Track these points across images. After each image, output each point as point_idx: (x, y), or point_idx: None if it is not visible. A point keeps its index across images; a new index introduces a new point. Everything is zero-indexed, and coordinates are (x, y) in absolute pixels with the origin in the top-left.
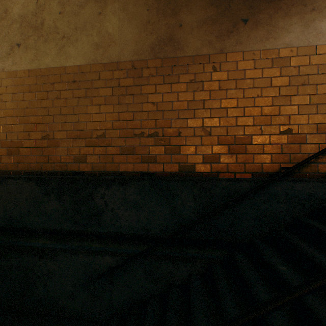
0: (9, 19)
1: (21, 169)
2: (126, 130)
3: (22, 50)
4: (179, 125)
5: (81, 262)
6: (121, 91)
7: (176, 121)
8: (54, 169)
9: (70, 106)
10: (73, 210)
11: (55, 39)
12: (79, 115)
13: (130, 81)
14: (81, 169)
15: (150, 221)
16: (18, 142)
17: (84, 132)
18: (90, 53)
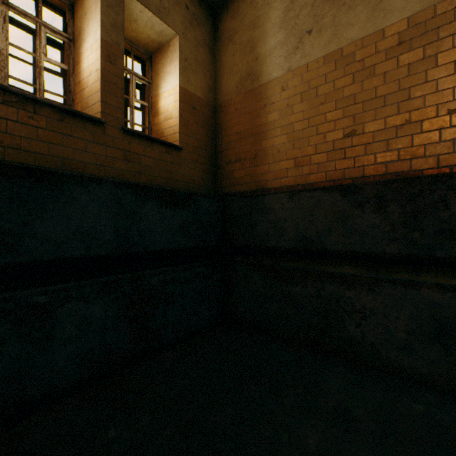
0: (297, 7)
1: (312, 181)
2: None
3: (313, 36)
4: None
5: (425, 300)
6: None
7: None
8: (362, 175)
9: (391, 81)
10: (405, 226)
11: None
12: (410, 89)
13: None
14: (414, 168)
15: None
16: (307, 149)
17: (420, 112)
18: None
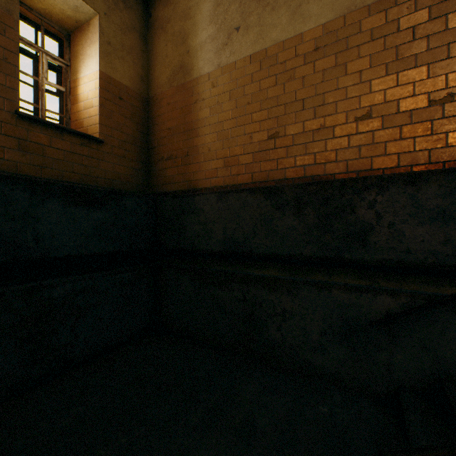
0: (226, 2)
1: (240, 182)
2: (411, 98)
3: (241, 33)
4: None
5: (335, 301)
6: (403, 38)
7: None
8: (284, 177)
9: (308, 85)
10: (319, 228)
11: (287, 1)
12: (324, 95)
13: (421, 15)
14: (327, 172)
15: None
16: (236, 149)
17: (333, 117)
18: None
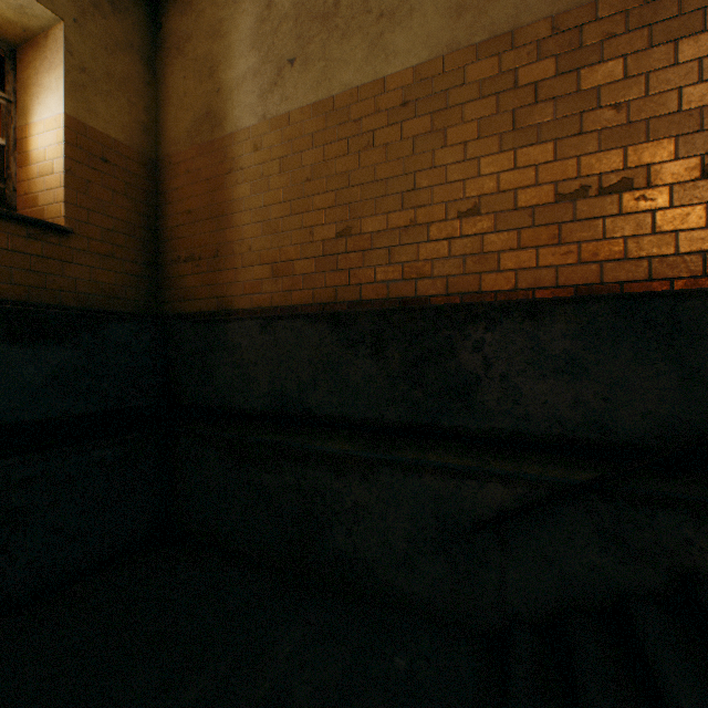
0: (275, 18)
1: (295, 303)
2: (533, 189)
3: (297, 69)
4: (704, 147)
5: (428, 491)
6: (522, 98)
7: (693, 140)
8: (360, 298)
9: (394, 159)
10: (406, 379)
11: (363, 26)
12: (416, 175)
13: (546, 67)
14: (420, 293)
15: (613, 405)
16: (290, 250)
17: (427, 210)
18: (442, 32)
